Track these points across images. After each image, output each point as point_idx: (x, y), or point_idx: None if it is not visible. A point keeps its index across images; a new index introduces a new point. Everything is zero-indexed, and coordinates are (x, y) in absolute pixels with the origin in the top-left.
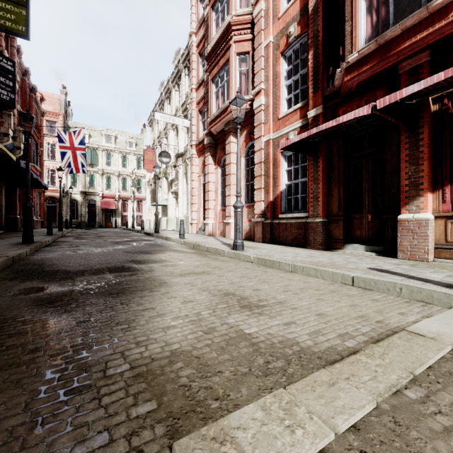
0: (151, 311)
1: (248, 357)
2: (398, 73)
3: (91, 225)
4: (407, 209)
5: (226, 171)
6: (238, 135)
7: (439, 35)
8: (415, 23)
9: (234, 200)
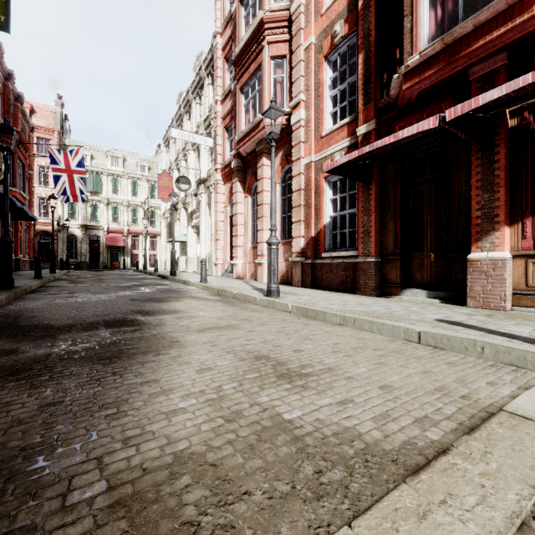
0: (153, 386)
1: (290, 462)
2: (467, 80)
3: (94, 266)
4: (479, 247)
5: (257, 200)
6: (273, 155)
7: (520, 32)
8: (490, 17)
9: (268, 236)
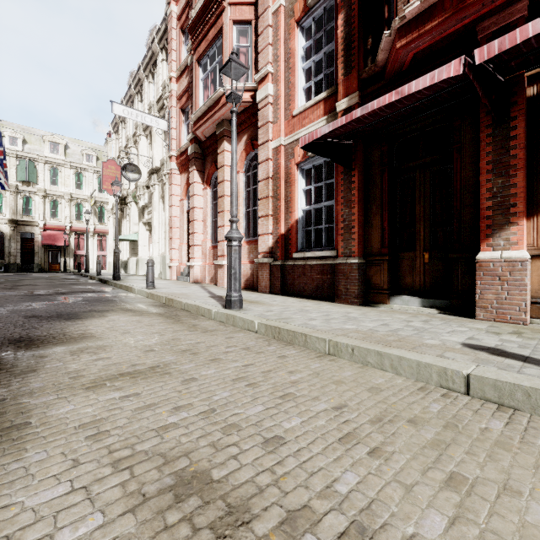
0: None
1: None
2: (474, 39)
3: (26, 268)
4: (490, 245)
5: (218, 192)
6: (234, 123)
7: None
8: None
9: None
